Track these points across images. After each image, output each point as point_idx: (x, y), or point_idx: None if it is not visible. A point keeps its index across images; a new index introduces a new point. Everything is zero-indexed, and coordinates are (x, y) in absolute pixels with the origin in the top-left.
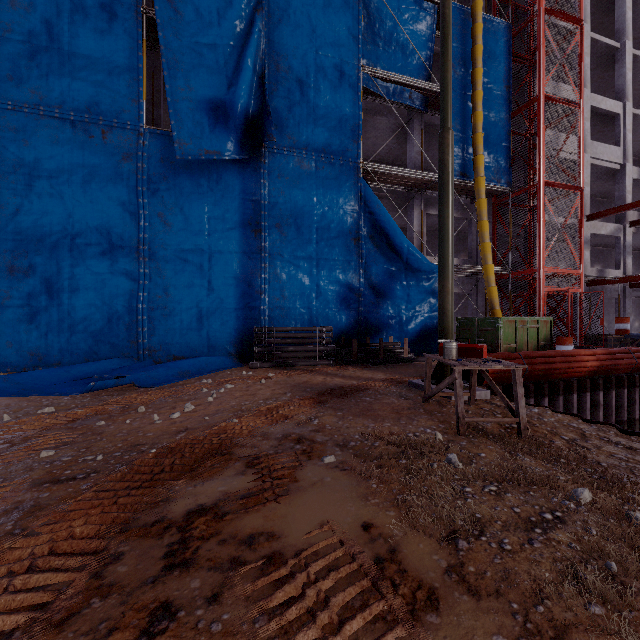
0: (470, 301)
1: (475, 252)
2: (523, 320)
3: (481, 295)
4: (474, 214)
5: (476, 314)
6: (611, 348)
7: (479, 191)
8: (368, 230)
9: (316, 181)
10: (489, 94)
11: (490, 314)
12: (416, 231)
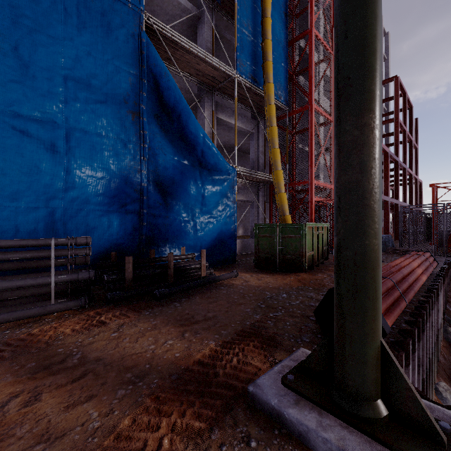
0: (252, 208)
1: (256, 164)
2: (316, 226)
3: (261, 203)
4: (256, 129)
5: (257, 220)
6: (409, 255)
7: (269, 97)
8: (153, 106)
9: (64, 1)
10: (273, 12)
11: (282, 220)
12: (207, 132)
